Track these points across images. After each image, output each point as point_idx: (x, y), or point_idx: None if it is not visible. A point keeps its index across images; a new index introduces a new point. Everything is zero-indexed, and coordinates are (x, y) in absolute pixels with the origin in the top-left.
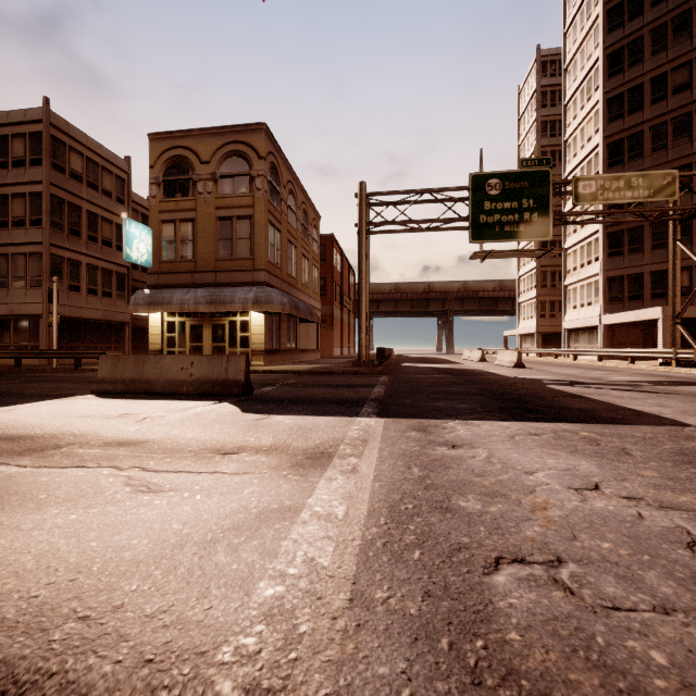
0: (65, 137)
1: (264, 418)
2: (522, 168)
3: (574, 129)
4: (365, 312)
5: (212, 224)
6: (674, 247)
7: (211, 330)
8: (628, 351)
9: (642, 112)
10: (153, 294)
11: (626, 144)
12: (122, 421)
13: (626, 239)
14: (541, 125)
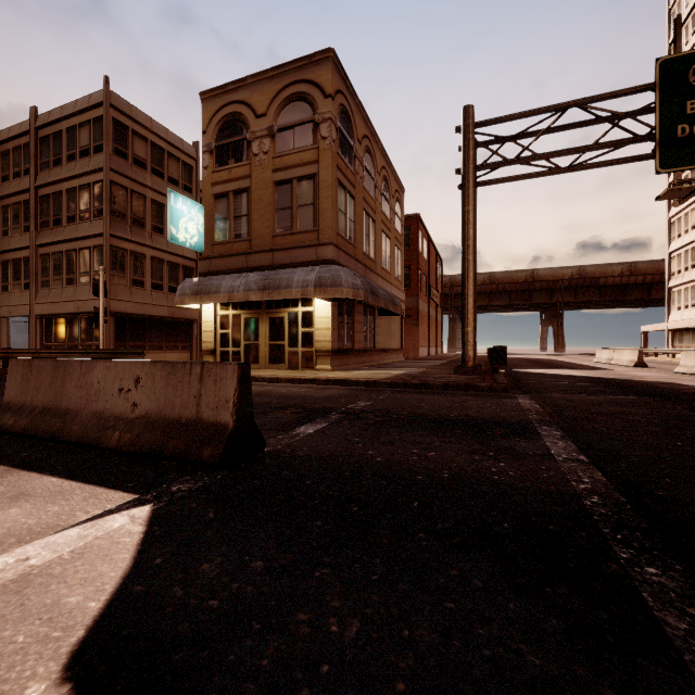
0: (128, 120)
1: None
2: None
3: None
4: (473, 295)
5: (269, 191)
6: None
7: (268, 324)
8: None
9: None
10: (201, 281)
11: None
12: None
13: None
14: None
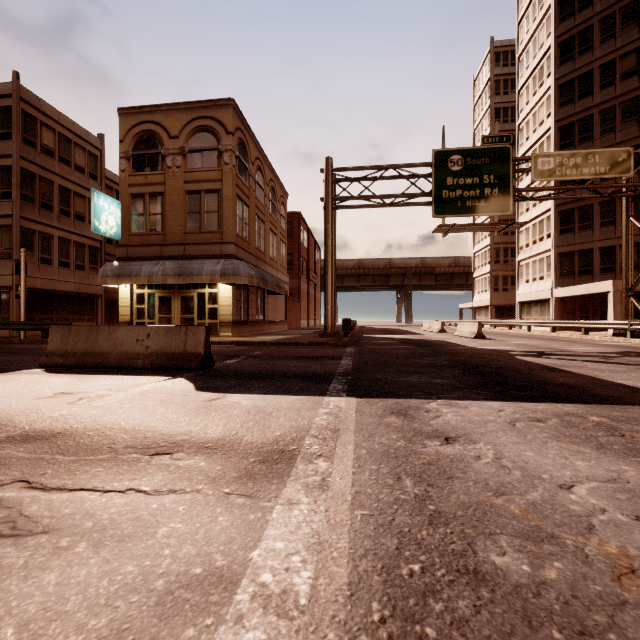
0: (37, 112)
1: (219, 397)
2: (483, 144)
3: (527, 114)
4: (331, 284)
5: (181, 198)
6: (627, 222)
7: (180, 301)
8: (581, 323)
9: (591, 97)
10: (122, 266)
11: (577, 127)
12: (51, 403)
13: (577, 217)
14: (494, 112)
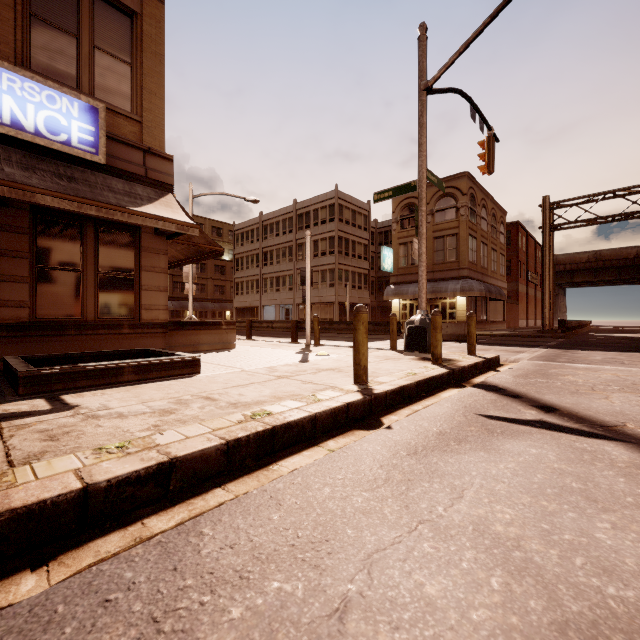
0: (343, 202)
1: (492, 346)
2: None
3: None
4: (548, 293)
5: (430, 242)
6: None
7: (429, 308)
8: None
9: None
10: (396, 288)
11: None
12: None
13: None
14: None
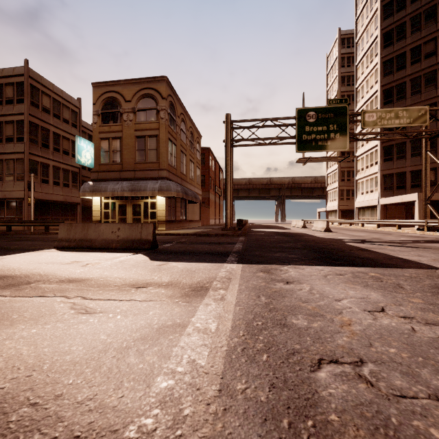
0: (39, 85)
1: (164, 264)
2: (329, 104)
3: (362, 81)
4: (230, 196)
5: (132, 140)
6: (426, 155)
7: (132, 207)
8: (396, 221)
9: (405, 70)
10: (95, 185)
11: (395, 90)
12: (72, 266)
13: (395, 150)
14: (341, 78)
